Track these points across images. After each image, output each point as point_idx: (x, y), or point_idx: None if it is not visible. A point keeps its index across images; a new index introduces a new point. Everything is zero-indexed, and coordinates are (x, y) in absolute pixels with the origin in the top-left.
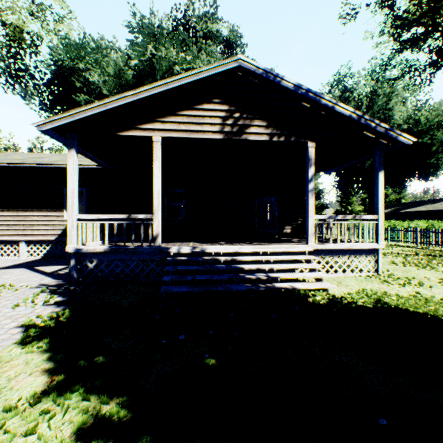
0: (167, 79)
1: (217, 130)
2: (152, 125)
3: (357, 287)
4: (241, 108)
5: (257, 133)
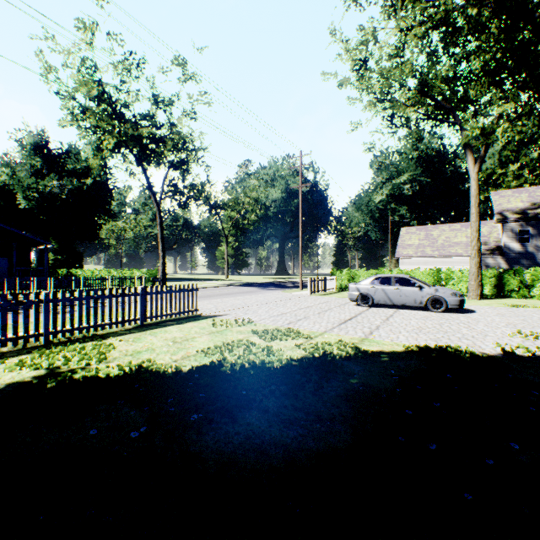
0: None
1: None
2: None
3: None
4: None
5: None
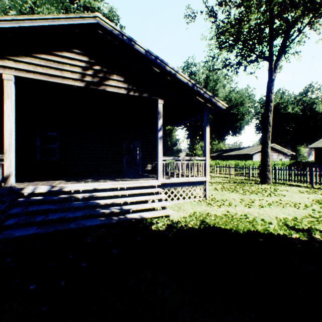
0: (17, 16)
1: (77, 78)
2: (2, 62)
3: (191, 211)
4: (102, 62)
5: (116, 86)
